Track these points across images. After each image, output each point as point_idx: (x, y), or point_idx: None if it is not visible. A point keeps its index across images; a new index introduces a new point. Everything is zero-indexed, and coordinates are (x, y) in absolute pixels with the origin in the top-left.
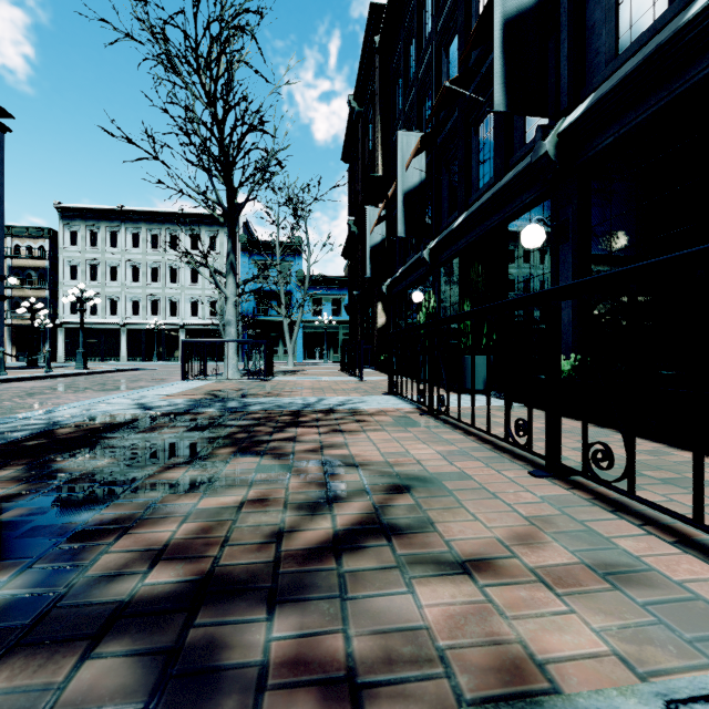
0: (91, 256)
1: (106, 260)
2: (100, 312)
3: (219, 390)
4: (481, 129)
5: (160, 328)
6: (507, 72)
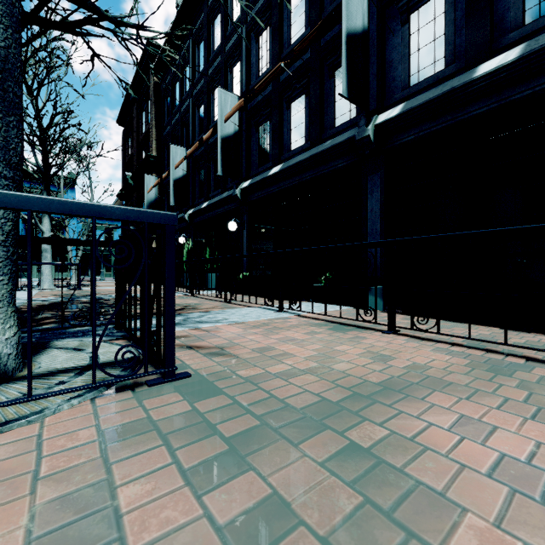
0: None
1: None
2: None
3: (59, 294)
4: (215, 162)
5: None
6: (223, 160)
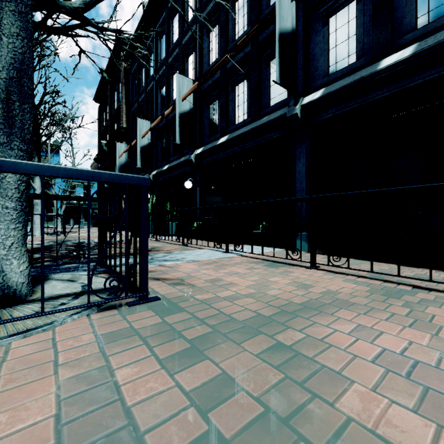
0: None
1: None
2: None
3: (48, 239)
4: (174, 133)
5: None
6: (181, 131)
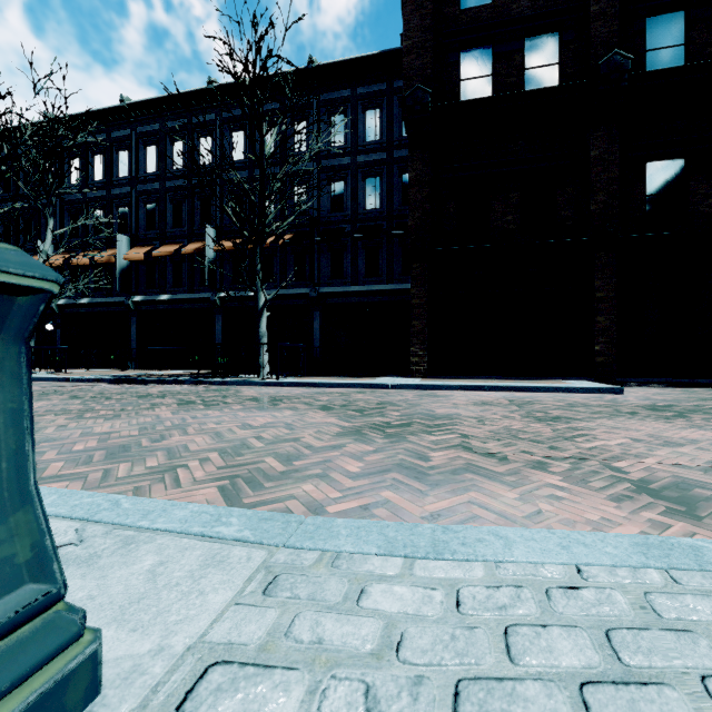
0: None
1: None
2: None
3: None
4: None
5: None
6: None
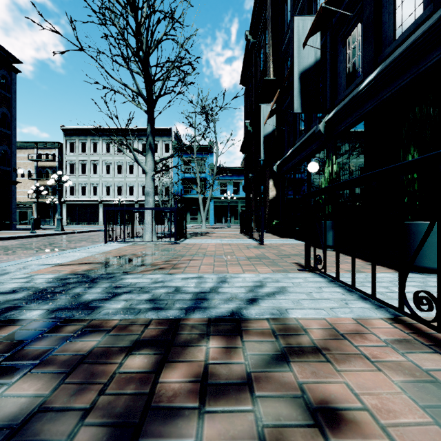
0: (82, 158)
1: (91, 161)
2: (87, 194)
3: (122, 256)
4: None
5: (122, 203)
6: None
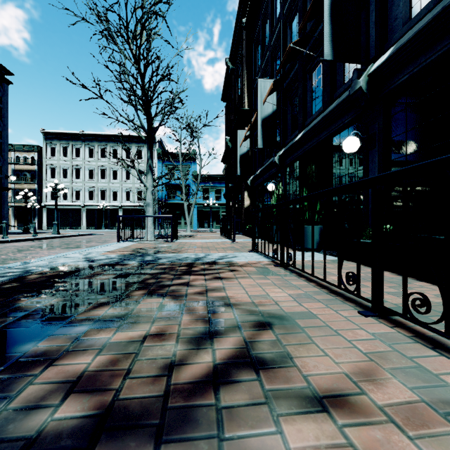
0: (63, 163)
1: (73, 165)
2: (69, 198)
3: (141, 248)
4: (313, 75)
5: (106, 208)
6: (333, 33)
